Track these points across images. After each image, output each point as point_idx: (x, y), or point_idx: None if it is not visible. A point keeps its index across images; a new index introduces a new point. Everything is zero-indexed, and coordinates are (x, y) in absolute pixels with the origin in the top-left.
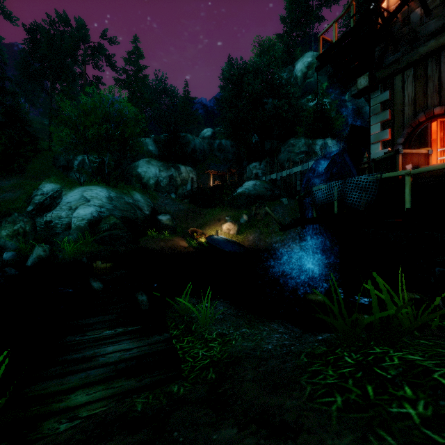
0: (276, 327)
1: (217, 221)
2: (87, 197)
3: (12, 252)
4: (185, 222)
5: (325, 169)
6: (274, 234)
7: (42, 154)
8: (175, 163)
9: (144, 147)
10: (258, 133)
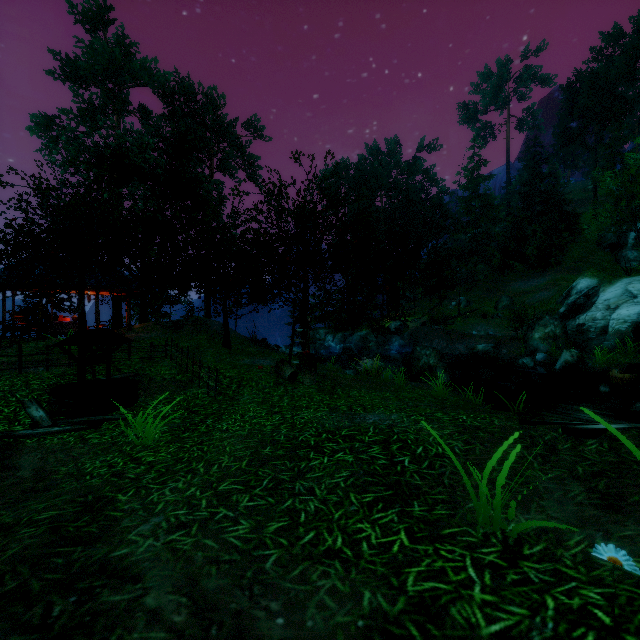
0: None
1: None
2: (633, 292)
3: (543, 354)
4: None
5: None
6: None
7: (581, 235)
8: None
9: None
10: None
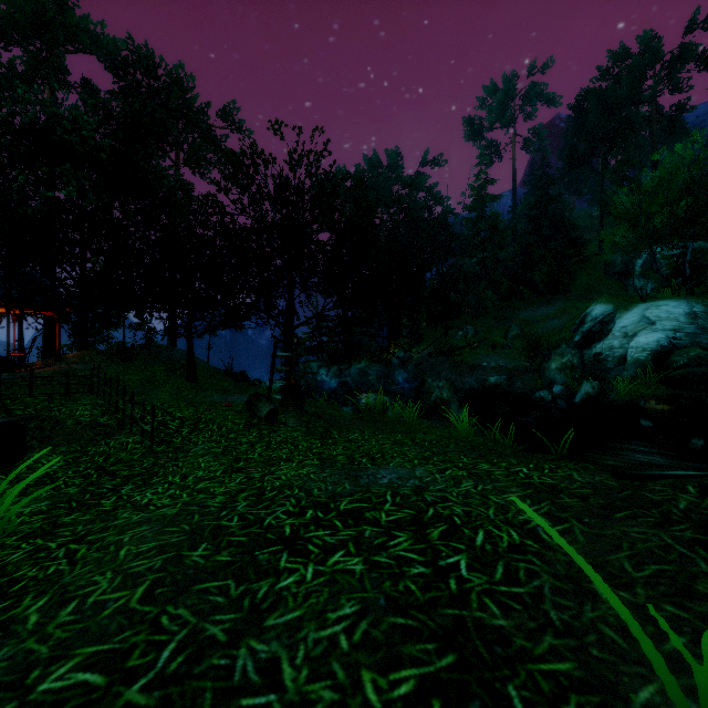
0: None
1: None
2: (651, 319)
3: (561, 386)
4: None
5: None
6: None
7: (589, 262)
8: None
9: None
10: None
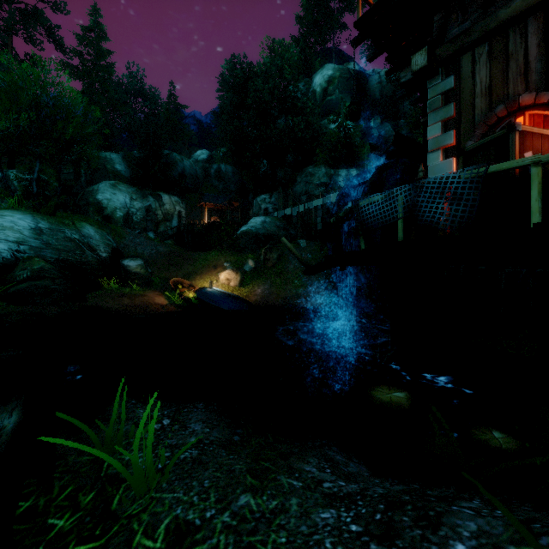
0: (316, 474)
1: (213, 268)
2: None
3: None
4: (167, 271)
5: (364, 189)
6: (290, 286)
7: None
8: (155, 190)
9: (108, 165)
10: (268, 158)
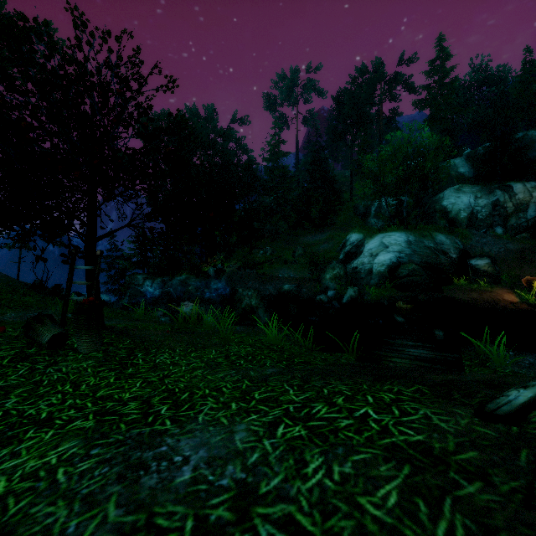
0: None
1: None
2: (386, 244)
3: (333, 291)
4: (518, 268)
5: None
6: None
7: (345, 206)
8: (503, 181)
9: (451, 172)
10: None
